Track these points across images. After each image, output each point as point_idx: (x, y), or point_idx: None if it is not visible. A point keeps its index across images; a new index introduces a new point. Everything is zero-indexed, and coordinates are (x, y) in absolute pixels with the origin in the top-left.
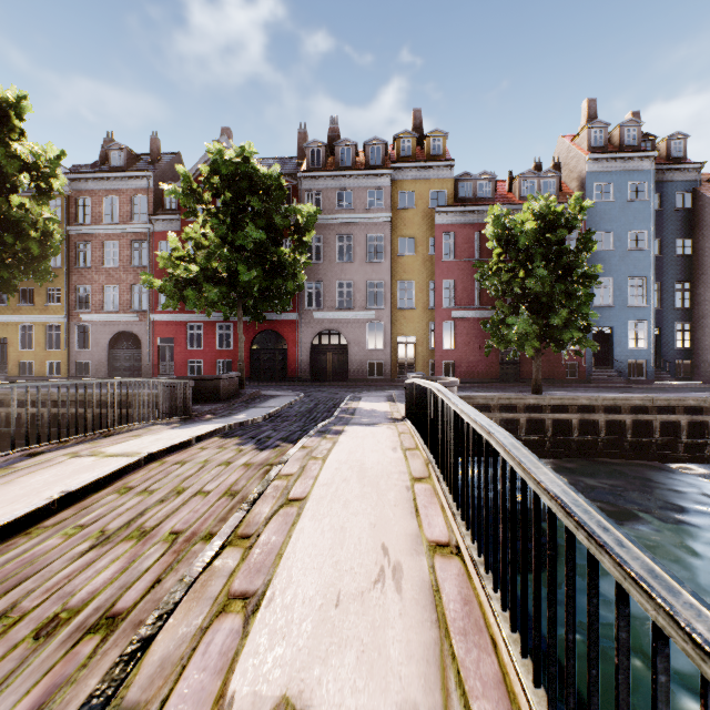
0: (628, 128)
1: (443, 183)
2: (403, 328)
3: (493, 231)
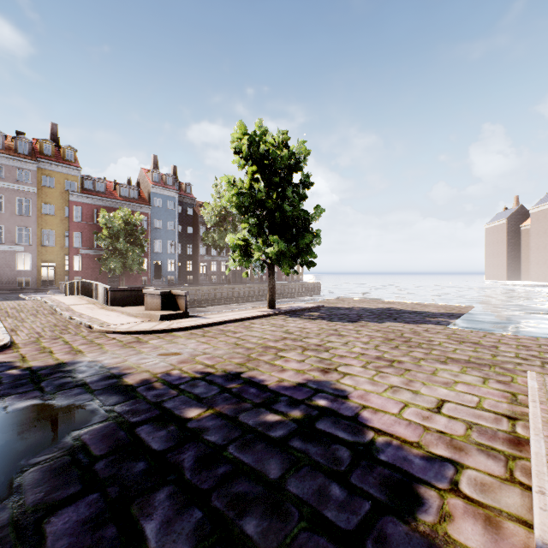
0: (169, 177)
1: (74, 178)
2: (46, 258)
3: (103, 221)
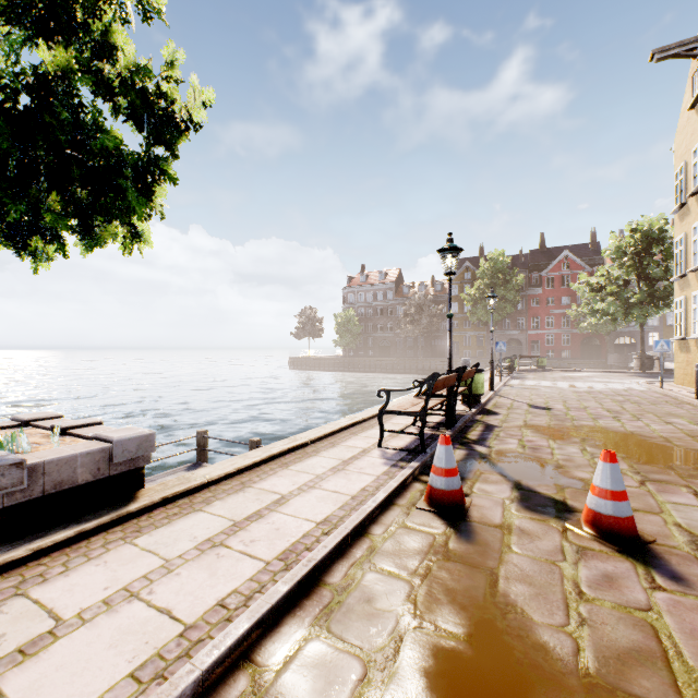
0: None
1: None
2: (669, 335)
3: None
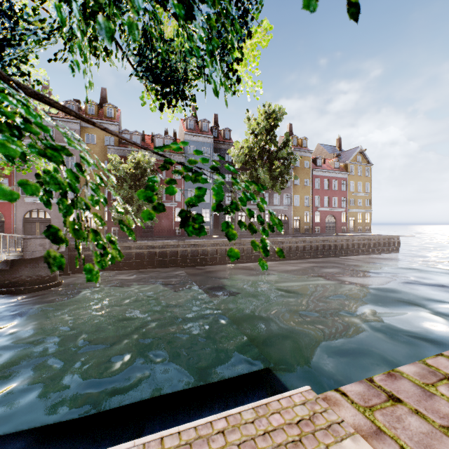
0: (204, 122)
1: None
2: None
3: (110, 166)
